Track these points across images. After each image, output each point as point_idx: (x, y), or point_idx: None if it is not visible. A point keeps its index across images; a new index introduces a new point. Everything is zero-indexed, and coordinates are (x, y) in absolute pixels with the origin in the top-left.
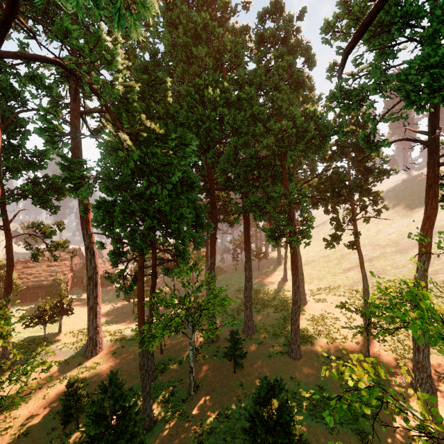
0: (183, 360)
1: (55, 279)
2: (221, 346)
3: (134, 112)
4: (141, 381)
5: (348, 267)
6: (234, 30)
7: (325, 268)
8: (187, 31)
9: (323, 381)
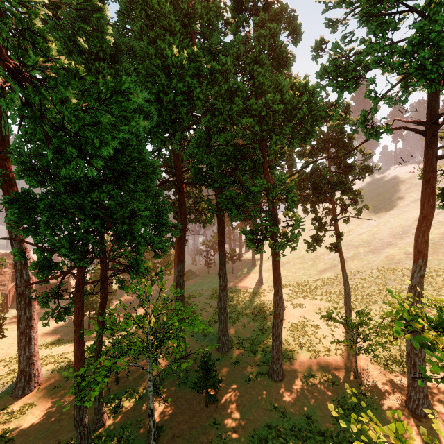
0: (143, 392)
1: None
2: (191, 369)
3: None
4: (77, 442)
5: (323, 268)
6: None
7: (301, 270)
8: None
9: (311, 408)
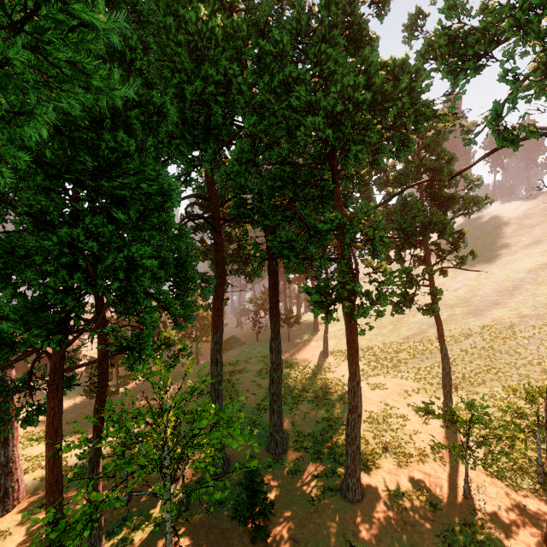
0: (163, 517)
1: None
2: (231, 481)
3: None
4: None
5: (408, 335)
6: None
7: (378, 337)
8: None
9: None
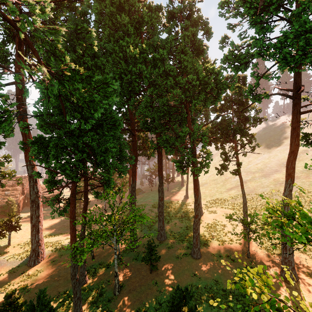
0: (110, 264)
1: (9, 201)
2: (140, 251)
3: (61, 56)
4: (73, 288)
5: (230, 187)
6: (151, 7)
7: (215, 188)
8: (113, 4)
9: (218, 275)
